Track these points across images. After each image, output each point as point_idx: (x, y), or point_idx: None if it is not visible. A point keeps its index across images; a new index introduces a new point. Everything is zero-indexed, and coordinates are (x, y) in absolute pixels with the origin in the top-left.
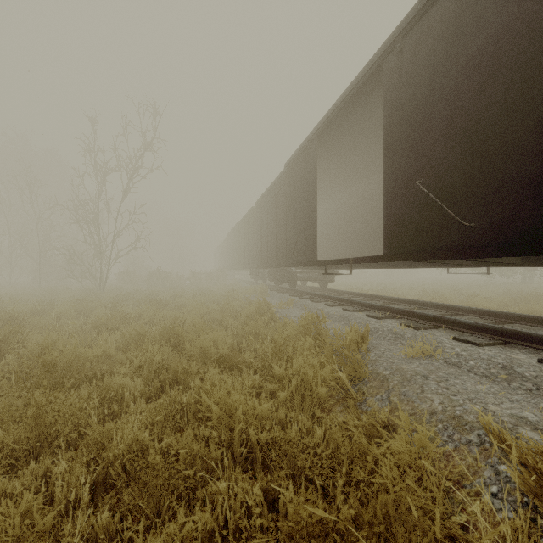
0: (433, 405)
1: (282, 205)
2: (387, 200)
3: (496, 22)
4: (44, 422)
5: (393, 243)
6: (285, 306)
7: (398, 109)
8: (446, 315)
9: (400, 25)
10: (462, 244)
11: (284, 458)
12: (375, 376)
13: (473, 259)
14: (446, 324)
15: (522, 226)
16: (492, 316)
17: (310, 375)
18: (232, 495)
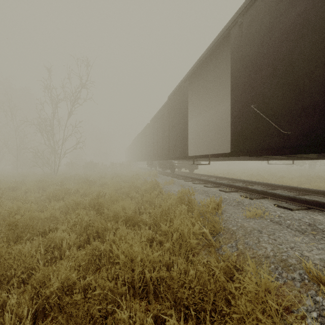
0: (267, 251)
1: (166, 122)
2: (232, 118)
3: (305, 2)
4: (4, 267)
5: (236, 145)
6: (168, 184)
7: (239, 60)
8: (268, 189)
9: (241, 7)
10: (282, 145)
11: (169, 291)
12: (227, 230)
13: (288, 155)
14: (269, 196)
15: (322, 133)
16: (297, 190)
17: (185, 231)
18: (131, 323)
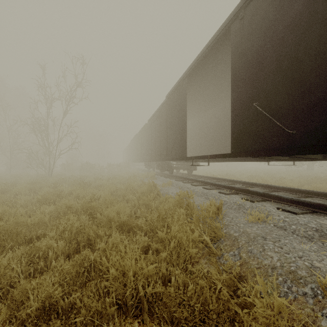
0: (273, 261)
1: (164, 122)
2: (233, 117)
3: None
4: None
5: (237, 145)
6: (166, 186)
7: (240, 56)
8: (269, 191)
9: None
10: (286, 145)
11: (165, 310)
12: (228, 237)
13: (293, 155)
14: (271, 198)
15: None
16: (299, 192)
17: (184, 239)
18: None
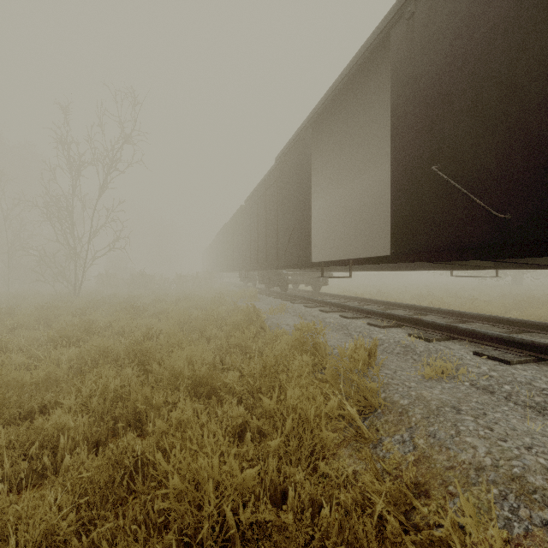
0: (478, 455)
1: (272, 203)
2: (394, 192)
3: None
4: None
5: (402, 242)
6: (276, 312)
7: (408, 84)
8: (454, 322)
9: None
10: (494, 241)
11: None
12: (390, 406)
13: (503, 259)
14: (462, 335)
15: None
16: (507, 323)
17: (311, 412)
18: None
